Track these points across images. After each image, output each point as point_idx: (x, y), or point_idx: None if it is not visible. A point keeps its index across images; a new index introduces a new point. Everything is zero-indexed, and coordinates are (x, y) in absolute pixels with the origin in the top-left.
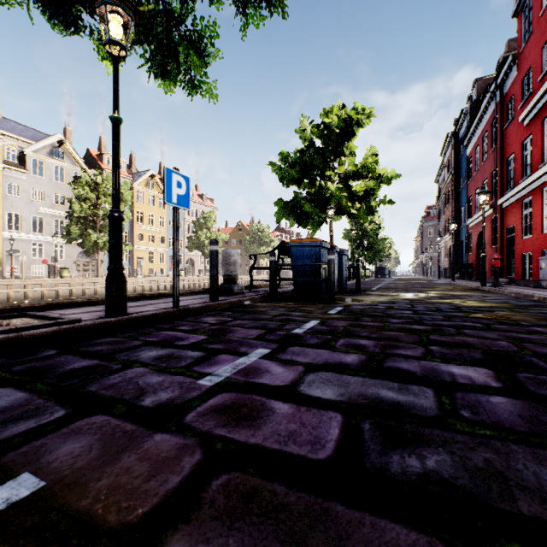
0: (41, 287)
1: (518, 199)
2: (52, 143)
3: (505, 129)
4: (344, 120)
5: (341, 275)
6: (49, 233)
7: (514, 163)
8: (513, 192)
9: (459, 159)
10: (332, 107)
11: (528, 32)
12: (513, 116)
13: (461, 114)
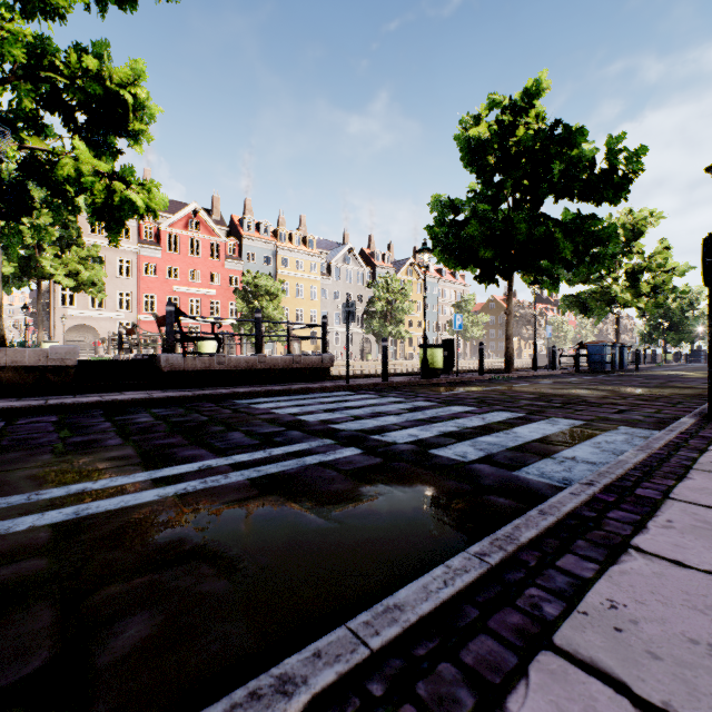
0: (361, 367)
1: None
2: (344, 251)
3: None
4: (631, 225)
5: (622, 360)
6: (343, 325)
7: None
8: None
9: None
10: (618, 219)
11: None
12: None
13: None
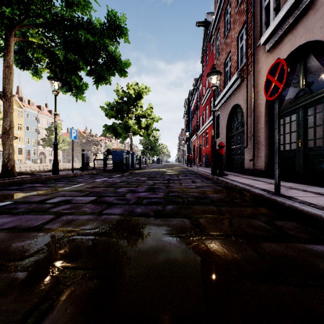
0: None
1: (202, 133)
2: None
3: (199, 105)
4: (137, 91)
5: (133, 162)
6: None
7: (201, 119)
8: (200, 131)
9: (190, 111)
10: (132, 84)
11: (204, 72)
12: (201, 101)
13: (189, 91)
